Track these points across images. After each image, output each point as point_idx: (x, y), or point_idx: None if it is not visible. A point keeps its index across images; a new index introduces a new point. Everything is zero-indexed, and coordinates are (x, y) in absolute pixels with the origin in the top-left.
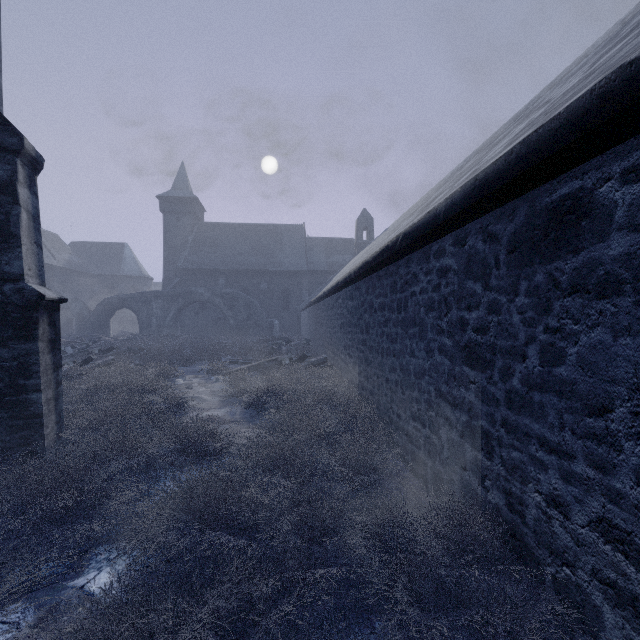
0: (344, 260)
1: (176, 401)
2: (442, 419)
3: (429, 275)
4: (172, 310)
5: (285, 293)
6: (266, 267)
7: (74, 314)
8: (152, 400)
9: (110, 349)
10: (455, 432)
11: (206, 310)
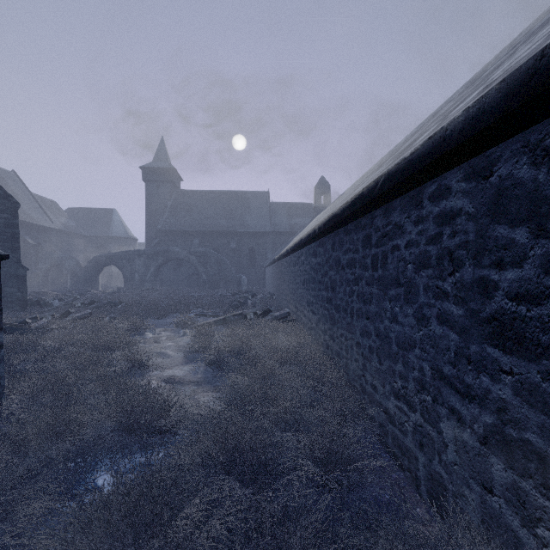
0: (304, 222)
1: (139, 358)
2: (444, 409)
3: (421, 224)
4: (152, 267)
5: (252, 251)
6: (235, 228)
7: (68, 270)
8: (113, 358)
9: (92, 302)
10: (470, 433)
11: (182, 266)
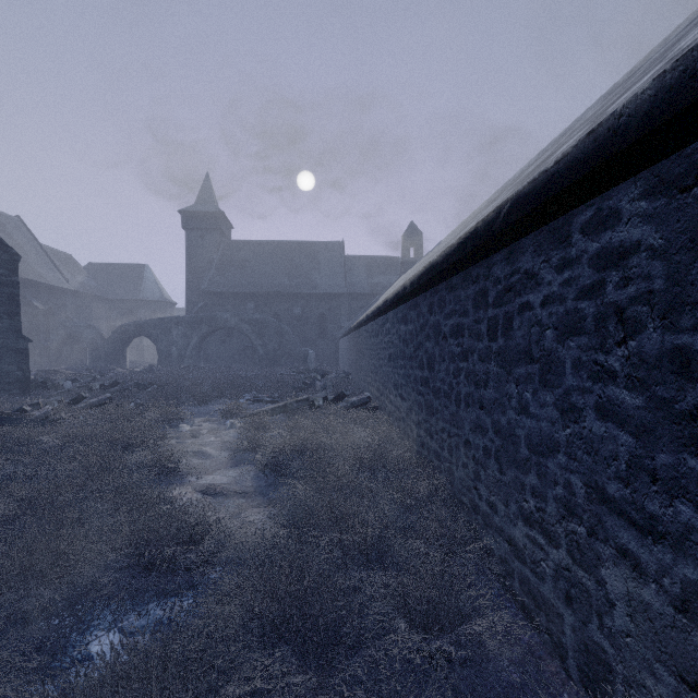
0: (388, 281)
1: (168, 460)
2: (609, 549)
3: (568, 269)
4: (194, 338)
5: (321, 319)
6: (300, 289)
7: (87, 343)
8: (133, 460)
9: (114, 384)
10: (655, 591)
11: (233, 338)
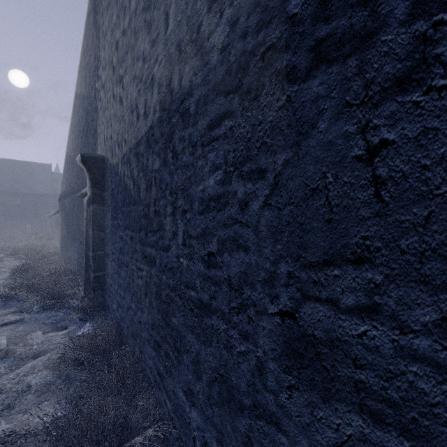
0: None
1: None
2: None
3: None
4: None
5: (35, 207)
6: (20, 190)
7: None
8: None
9: None
10: None
11: None
